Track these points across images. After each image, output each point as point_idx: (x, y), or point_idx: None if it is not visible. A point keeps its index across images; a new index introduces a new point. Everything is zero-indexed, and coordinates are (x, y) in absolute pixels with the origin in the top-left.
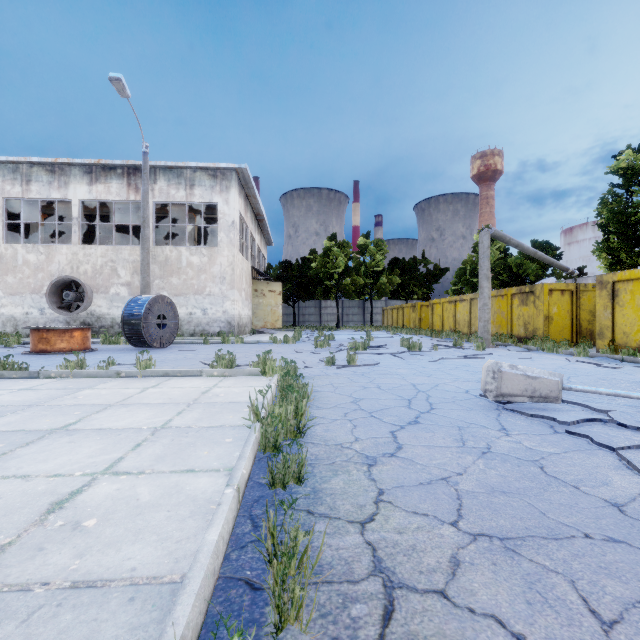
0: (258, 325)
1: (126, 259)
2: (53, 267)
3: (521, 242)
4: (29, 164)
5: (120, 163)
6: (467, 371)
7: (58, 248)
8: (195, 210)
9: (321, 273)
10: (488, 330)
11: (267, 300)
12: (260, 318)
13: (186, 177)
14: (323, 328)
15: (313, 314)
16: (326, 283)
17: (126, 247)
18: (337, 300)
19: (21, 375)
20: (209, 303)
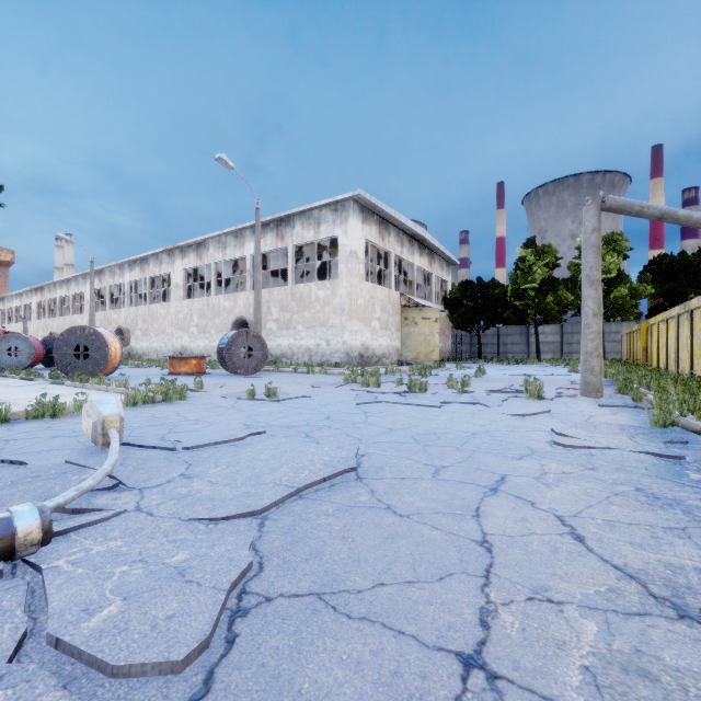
0: (408, 356)
1: (276, 299)
2: (237, 310)
3: (670, 208)
4: (226, 235)
5: (270, 219)
6: (320, 417)
7: (239, 295)
8: (336, 245)
9: (507, 291)
10: (592, 368)
11: (419, 329)
12: (411, 349)
13: (315, 217)
14: (509, 361)
15: (517, 343)
16: (516, 303)
17: (276, 289)
18: (535, 324)
19: (80, 386)
20: (331, 334)
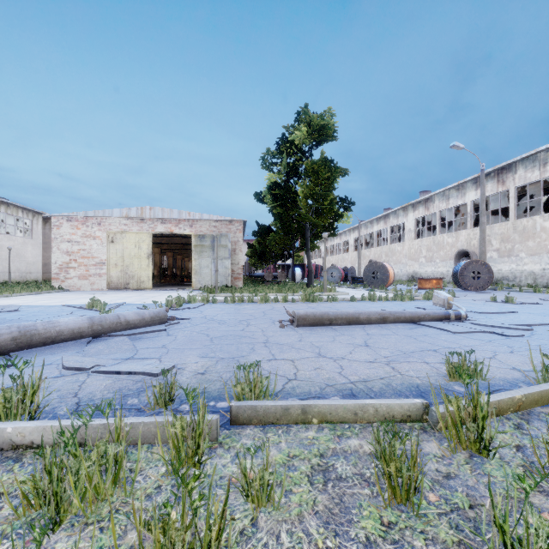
0: None
1: (496, 233)
2: (458, 244)
3: None
4: (448, 189)
5: (490, 170)
6: None
7: (460, 233)
8: None
9: None
10: None
11: None
12: None
13: (539, 159)
14: None
15: None
16: None
17: (496, 225)
18: None
19: (384, 291)
20: None
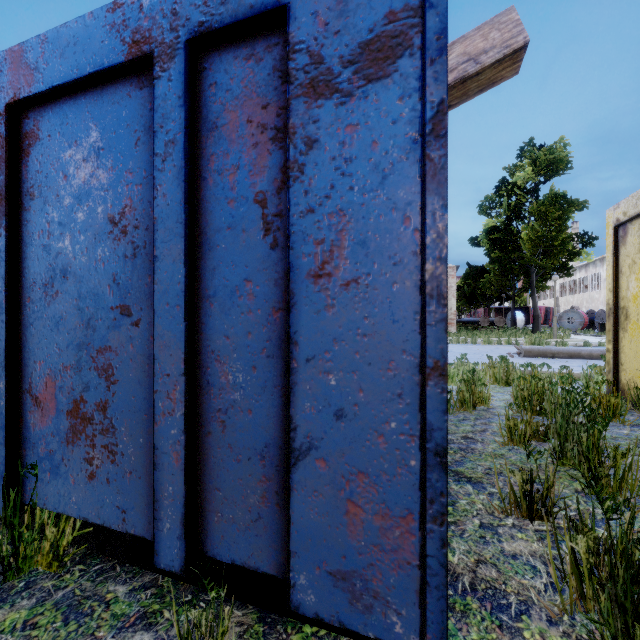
0: None
1: None
2: None
3: None
4: None
5: None
6: None
7: None
8: None
9: None
10: None
11: None
12: None
13: None
14: None
15: None
16: None
17: None
18: None
19: None
20: None
